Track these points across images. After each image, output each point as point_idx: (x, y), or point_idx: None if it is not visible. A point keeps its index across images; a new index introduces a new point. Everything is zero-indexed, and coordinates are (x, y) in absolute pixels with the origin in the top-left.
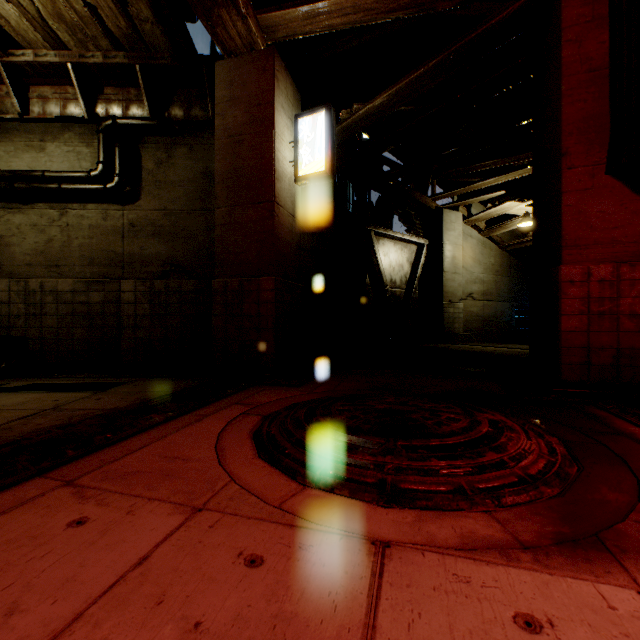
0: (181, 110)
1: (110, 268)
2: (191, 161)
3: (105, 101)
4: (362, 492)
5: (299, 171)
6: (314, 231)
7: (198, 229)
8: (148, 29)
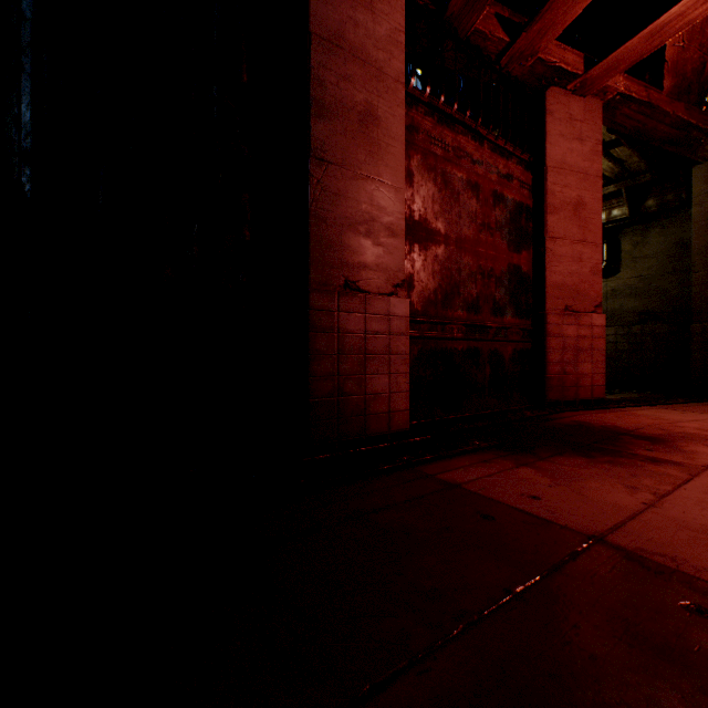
0: (653, 202)
1: None
2: (662, 237)
3: None
4: None
5: None
6: None
7: (669, 286)
8: (633, 166)
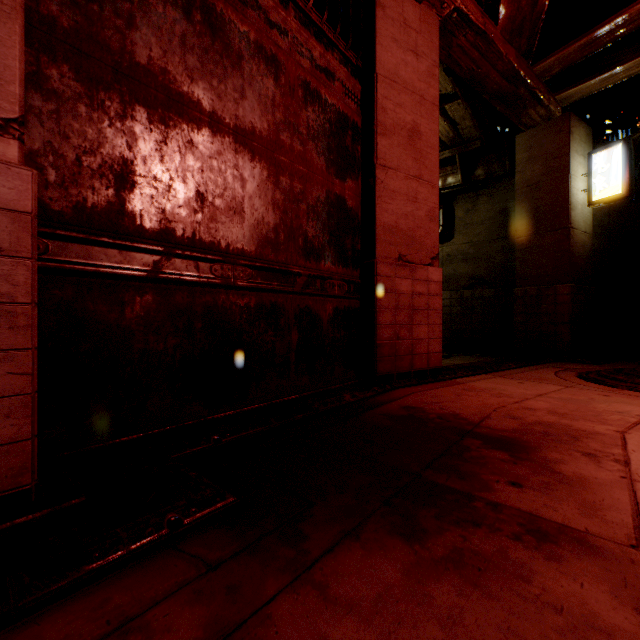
0: (482, 171)
1: None
2: (490, 205)
3: None
4: None
5: (592, 197)
6: (603, 235)
7: (495, 252)
8: (466, 131)
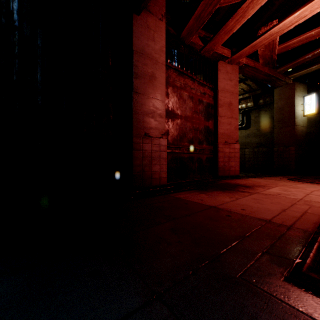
0: (262, 101)
1: (242, 146)
2: (265, 114)
3: (240, 104)
4: (305, 182)
5: (304, 113)
6: (316, 125)
7: (267, 133)
8: (254, 87)
